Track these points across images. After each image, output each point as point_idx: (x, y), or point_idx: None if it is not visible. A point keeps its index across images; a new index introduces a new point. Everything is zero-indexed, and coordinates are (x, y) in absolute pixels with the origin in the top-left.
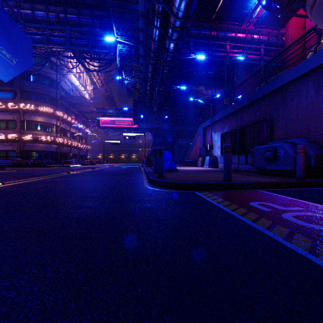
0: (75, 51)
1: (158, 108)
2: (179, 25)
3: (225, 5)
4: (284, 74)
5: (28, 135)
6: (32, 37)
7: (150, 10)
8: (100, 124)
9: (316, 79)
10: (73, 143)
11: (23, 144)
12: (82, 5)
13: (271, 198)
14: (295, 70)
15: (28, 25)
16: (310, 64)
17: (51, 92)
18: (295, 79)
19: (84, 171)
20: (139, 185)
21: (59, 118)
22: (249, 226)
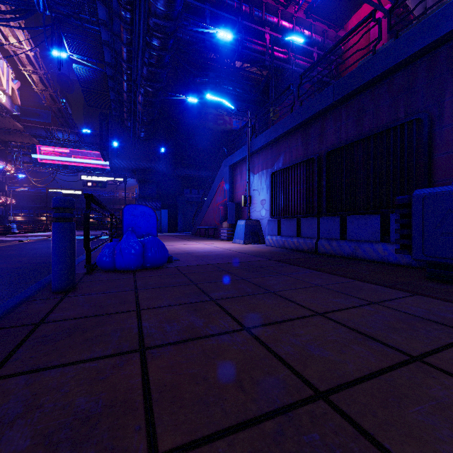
0: None
1: (147, 133)
2: None
3: None
4: None
5: None
6: None
7: None
8: (39, 158)
9: None
10: None
11: None
12: None
13: None
14: None
15: None
16: None
17: None
18: None
19: None
20: None
21: None
22: None
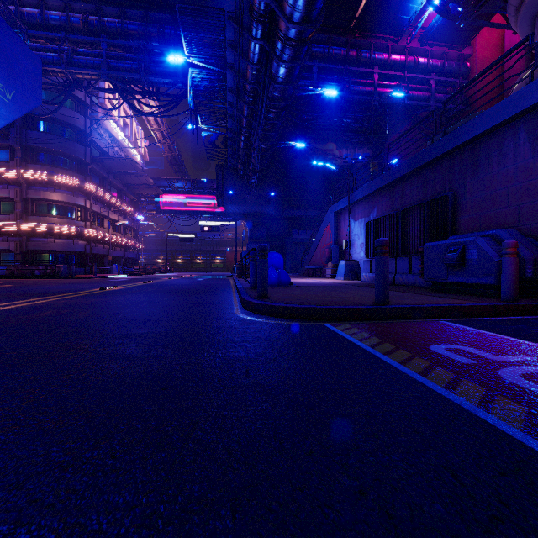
0: (116, 80)
1: (258, 180)
2: (294, 35)
3: (371, 6)
4: (476, 118)
5: (34, 223)
6: (41, 54)
7: (245, 9)
8: (161, 206)
9: (532, 127)
10: (114, 238)
11: (27, 239)
12: (127, 2)
13: (467, 337)
14: (496, 111)
15: (34, 35)
16: (522, 101)
17: (75, 151)
18: (495, 128)
19: (130, 286)
20: (224, 312)
21: (90, 196)
22: (442, 399)
